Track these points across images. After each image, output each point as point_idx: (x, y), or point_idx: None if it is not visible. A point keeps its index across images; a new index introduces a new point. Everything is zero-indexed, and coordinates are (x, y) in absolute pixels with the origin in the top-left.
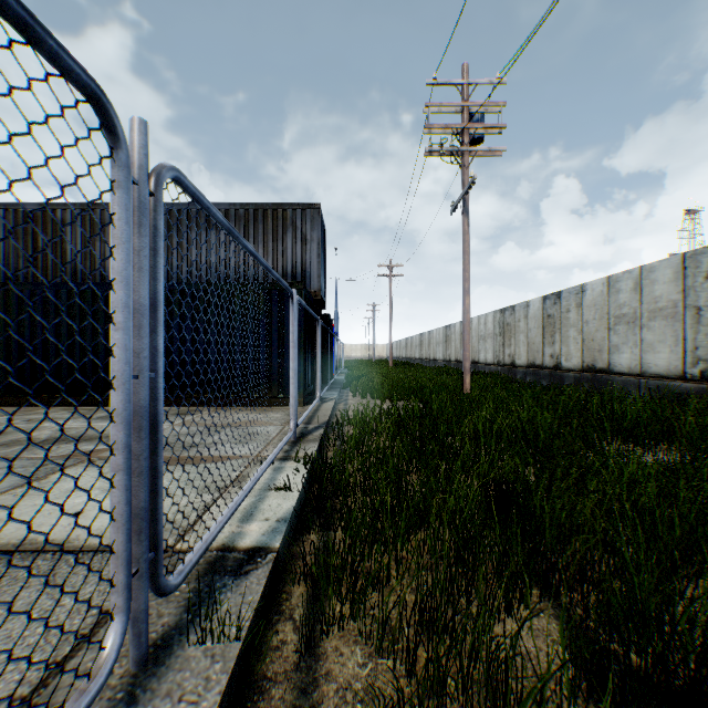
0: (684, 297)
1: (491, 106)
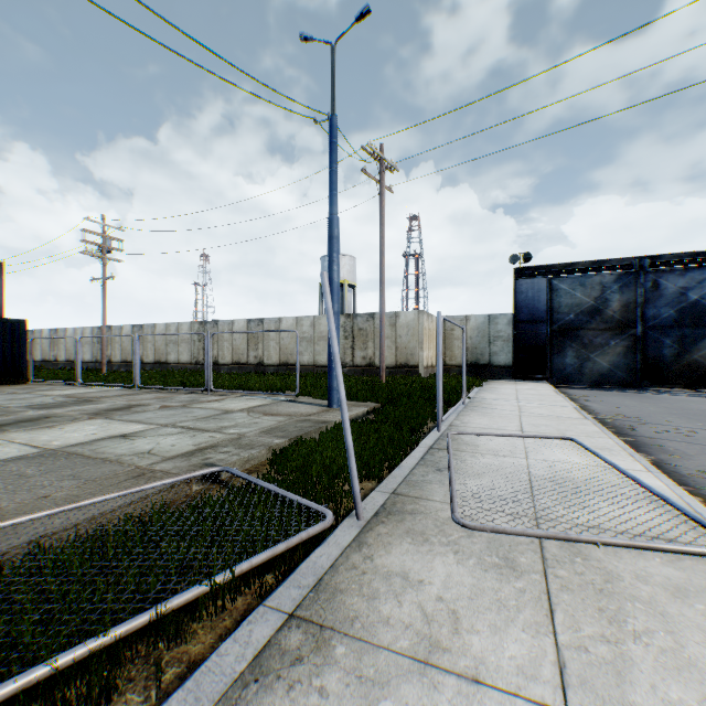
0: (192, 336)
1: (118, 240)
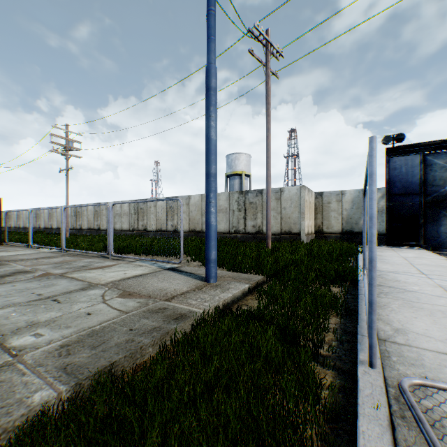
0: (130, 211)
1: (78, 142)
